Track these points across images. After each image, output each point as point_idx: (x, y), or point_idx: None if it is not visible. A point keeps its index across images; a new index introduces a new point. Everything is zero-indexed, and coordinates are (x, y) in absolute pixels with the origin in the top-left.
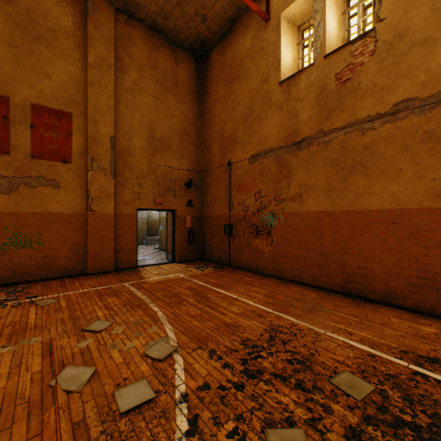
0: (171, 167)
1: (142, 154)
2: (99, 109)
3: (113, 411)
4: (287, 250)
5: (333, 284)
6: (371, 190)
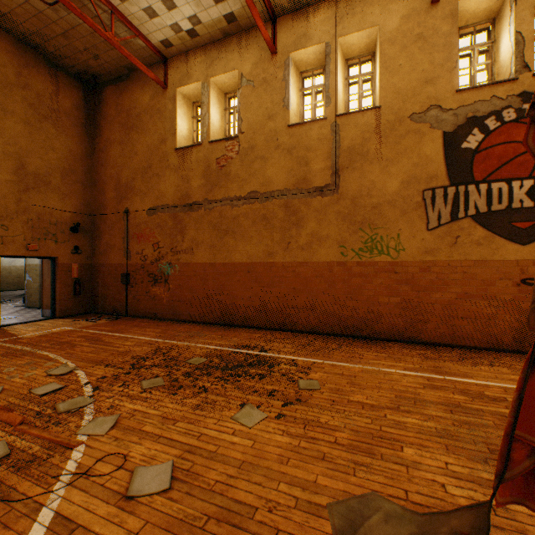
0: (52, 207)
1: (9, 189)
2: None
3: (34, 396)
4: (182, 295)
5: (215, 318)
6: (237, 249)
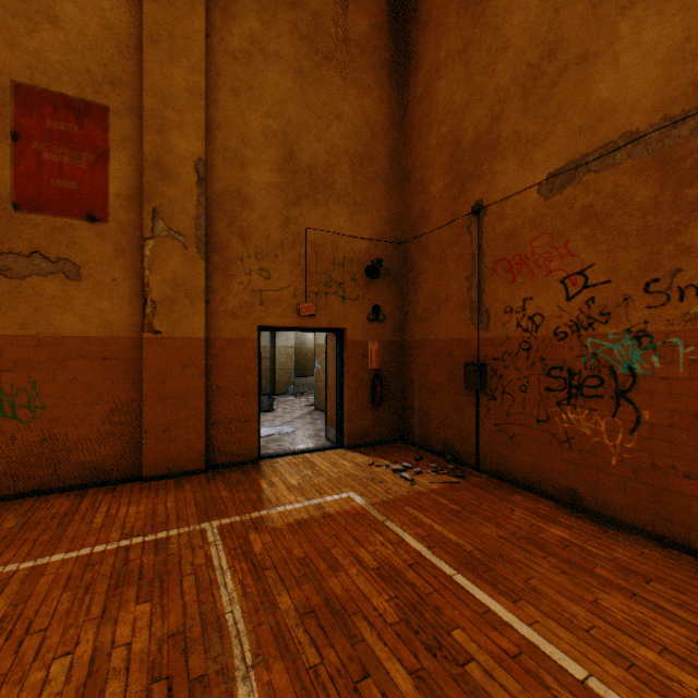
0: (335, 231)
1: (270, 201)
2: (170, 98)
3: None
4: None
5: None
6: None
